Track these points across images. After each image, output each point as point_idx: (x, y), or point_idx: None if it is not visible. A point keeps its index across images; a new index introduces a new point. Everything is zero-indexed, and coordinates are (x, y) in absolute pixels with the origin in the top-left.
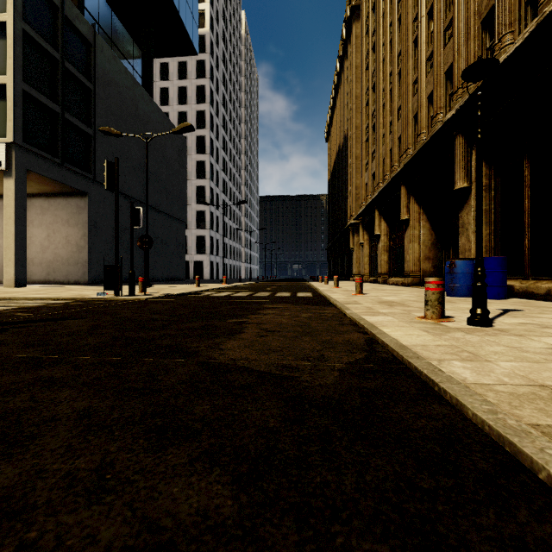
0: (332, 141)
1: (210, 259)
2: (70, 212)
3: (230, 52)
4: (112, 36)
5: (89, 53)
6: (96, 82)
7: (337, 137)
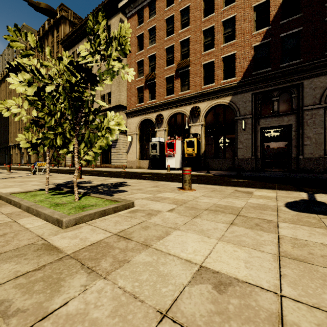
0: None
1: None
2: None
3: None
4: None
5: None
6: None
7: None
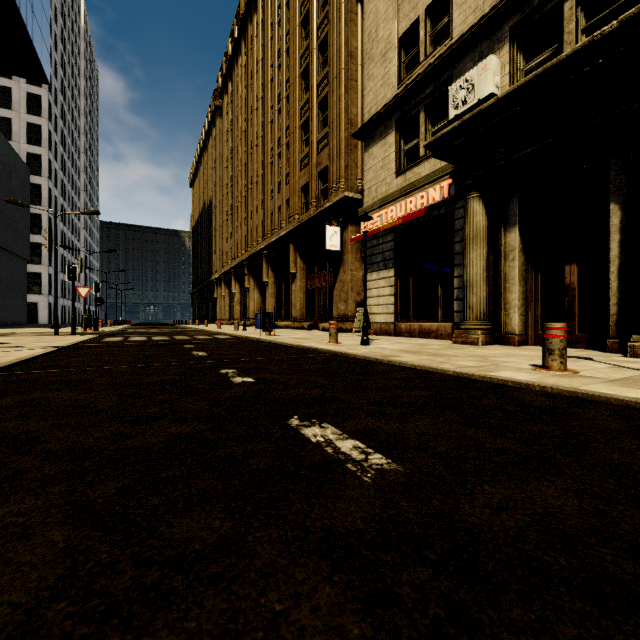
0: (197, 192)
1: (49, 300)
2: None
3: (69, 51)
4: None
5: None
6: None
7: (203, 194)
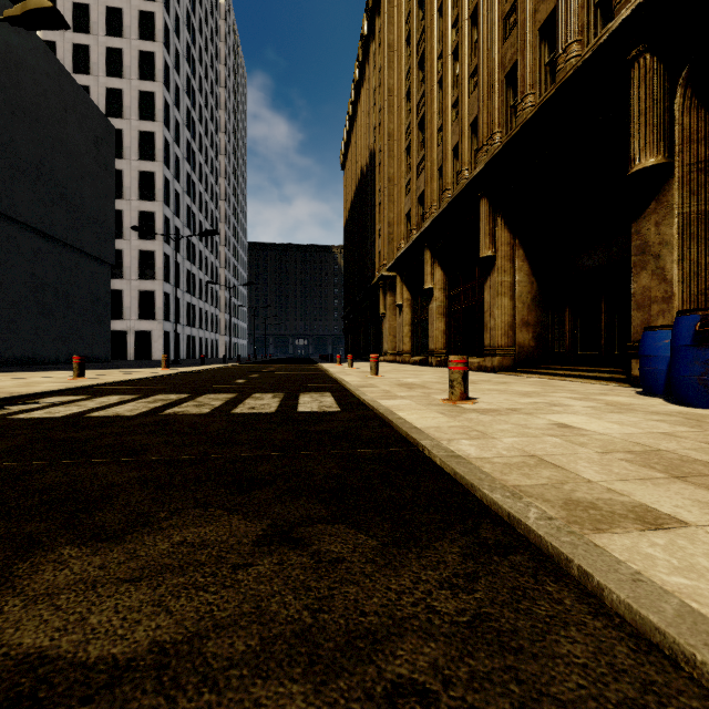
0: (351, 166)
1: (164, 327)
2: None
3: (201, 18)
4: None
5: None
6: None
7: (359, 158)
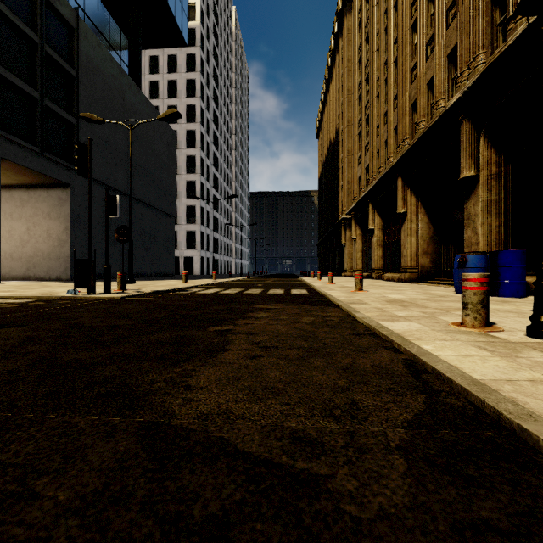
0: (323, 137)
1: (201, 254)
2: (51, 204)
3: (221, 47)
4: (98, 24)
5: (71, 38)
6: (79, 68)
7: (328, 132)
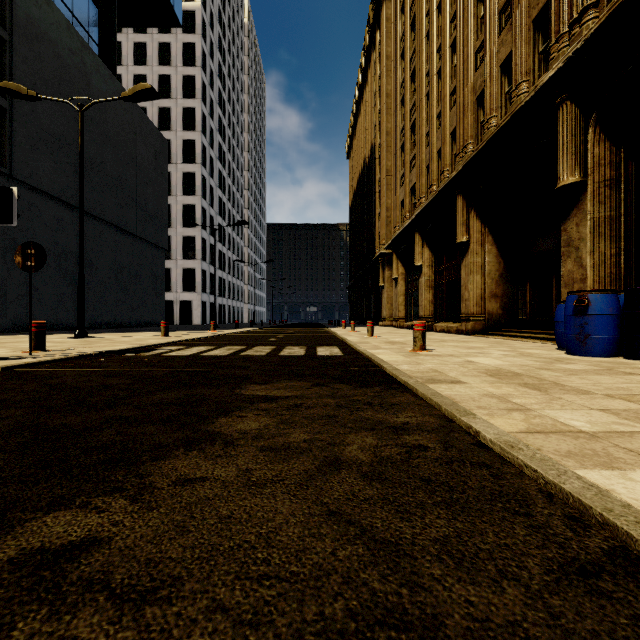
0: (355, 157)
1: (202, 298)
2: None
3: (229, 40)
4: None
5: None
6: (14, 30)
7: (362, 150)
